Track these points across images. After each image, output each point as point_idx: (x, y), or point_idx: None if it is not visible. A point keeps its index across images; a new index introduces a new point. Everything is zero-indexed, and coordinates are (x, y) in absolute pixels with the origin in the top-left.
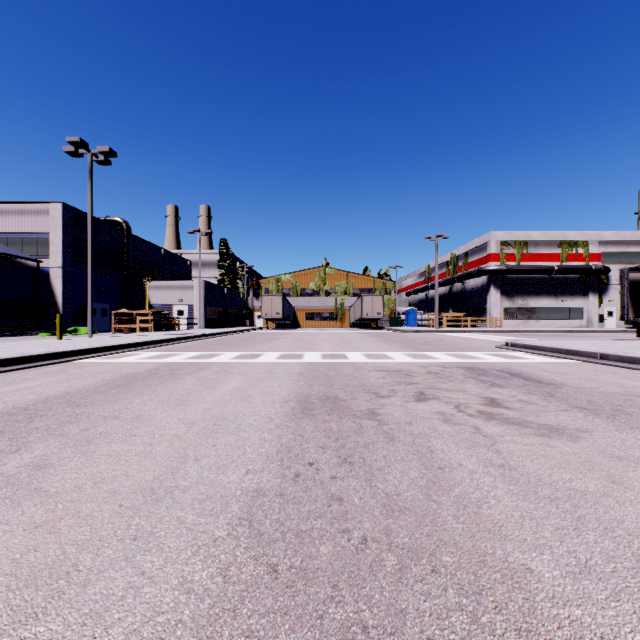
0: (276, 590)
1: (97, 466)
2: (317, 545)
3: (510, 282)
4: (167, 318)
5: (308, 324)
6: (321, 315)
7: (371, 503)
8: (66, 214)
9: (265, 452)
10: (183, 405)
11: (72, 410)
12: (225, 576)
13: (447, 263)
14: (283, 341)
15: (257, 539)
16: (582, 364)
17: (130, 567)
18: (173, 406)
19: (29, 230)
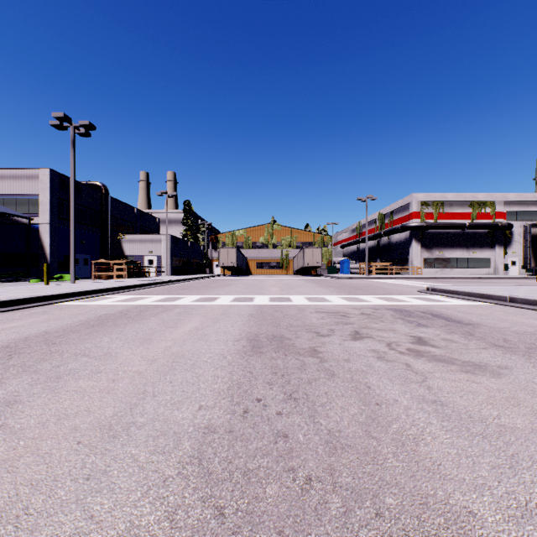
0: (222, 536)
1: (62, 402)
2: (263, 485)
3: (429, 236)
4: (139, 267)
5: (258, 272)
6: (269, 264)
7: (315, 440)
8: (53, 179)
9: (217, 388)
10: (147, 343)
11: (48, 348)
12: (172, 520)
13: (375, 220)
14: (237, 286)
15: (206, 479)
16: (494, 306)
17: (79, 510)
18: (138, 344)
19: (22, 192)
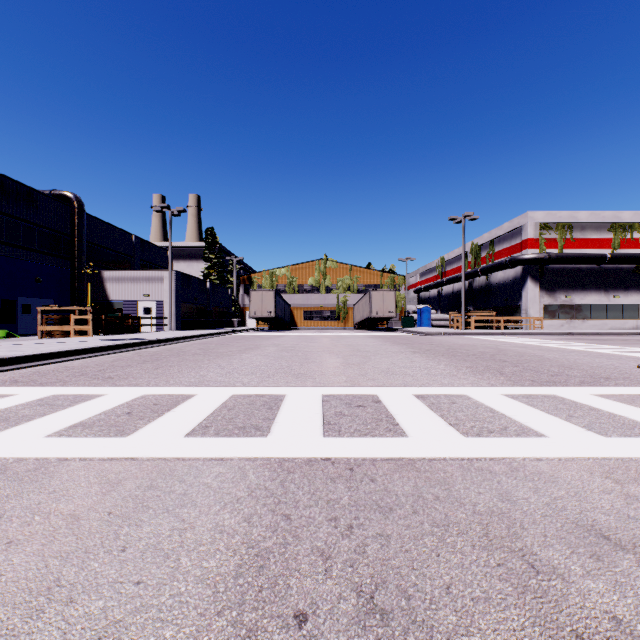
0: None
1: None
2: None
3: (551, 274)
4: (118, 317)
5: (306, 324)
6: (321, 314)
7: None
8: None
9: None
10: None
11: None
12: None
13: (466, 254)
14: (262, 352)
15: None
16: None
17: None
18: None
19: None
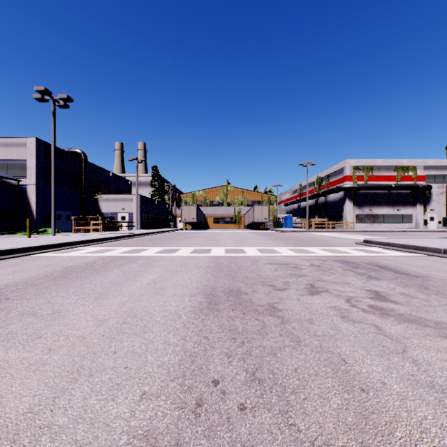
0: None
1: None
2: None
3: (360, 196)
4: (112, 222)
5: (215, 226)
6: (224, 220)
7: None
8: (39, 146)
9: (167, 362)
10: (101, 299)
11: None
12: None
13: (314, 183)
14: (196, 239)
15: None
16: (431, 258)
17: None
18: (92, 300)
19: (12, 158)
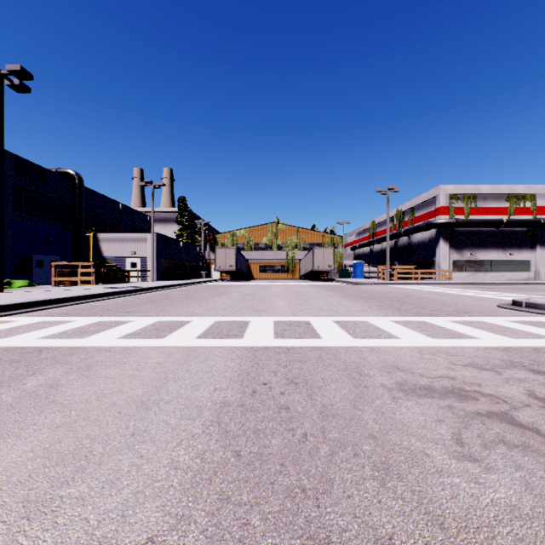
0: None
1: None
2: None
3: (459, 235)
4: (113, 270)
5: (261, 276)
6: (273, 268)
7: None
8: (5, 161)
9: None
10: None
11: None
12: None
13: (392, 219)
14: (229, 297)
15: None
16: None
17: None
18: None
19: None
